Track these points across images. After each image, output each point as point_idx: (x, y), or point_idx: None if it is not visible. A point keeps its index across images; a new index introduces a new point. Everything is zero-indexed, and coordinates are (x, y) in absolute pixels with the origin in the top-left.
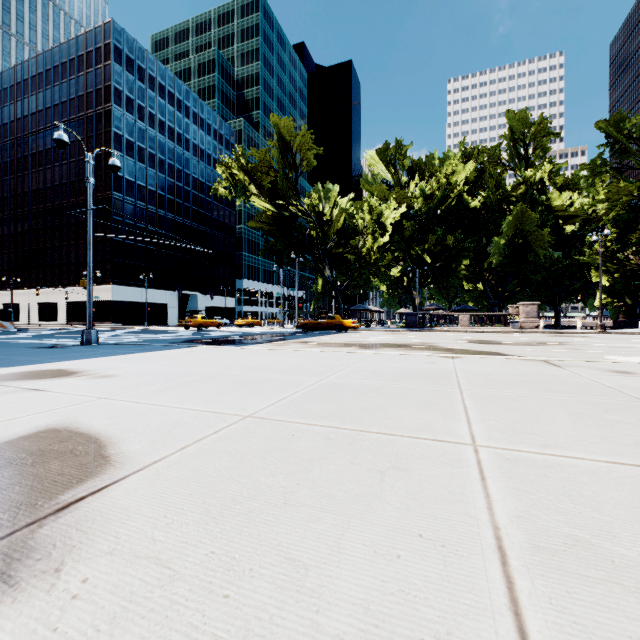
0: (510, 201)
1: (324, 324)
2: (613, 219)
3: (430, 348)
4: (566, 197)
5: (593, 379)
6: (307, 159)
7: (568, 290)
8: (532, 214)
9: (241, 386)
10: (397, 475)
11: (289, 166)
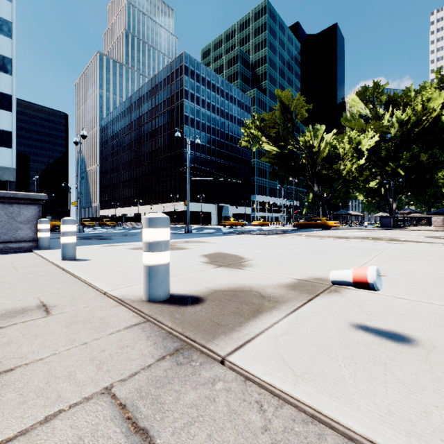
0: None
1: (313, 224)
2: None
3: (389, 240)
4: None
5: None
6: (300, 112)
7: None
8: None
9: (272, 247)
10: (330, 265)
11: (288, 119)
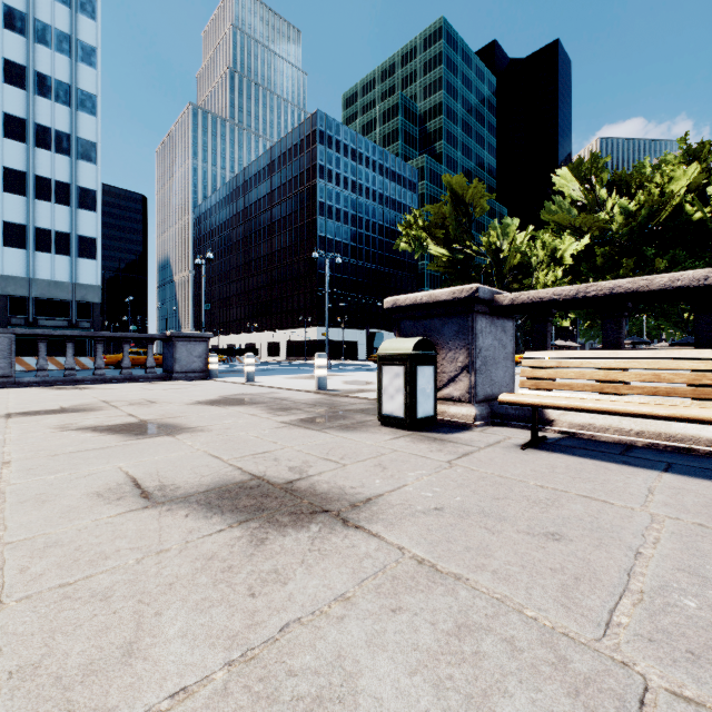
0: None
1: None
2: None
3: None
4: None
5: None
6: (480, 204)
7: None
8: None
9: None
10: None
11: (463, 213)
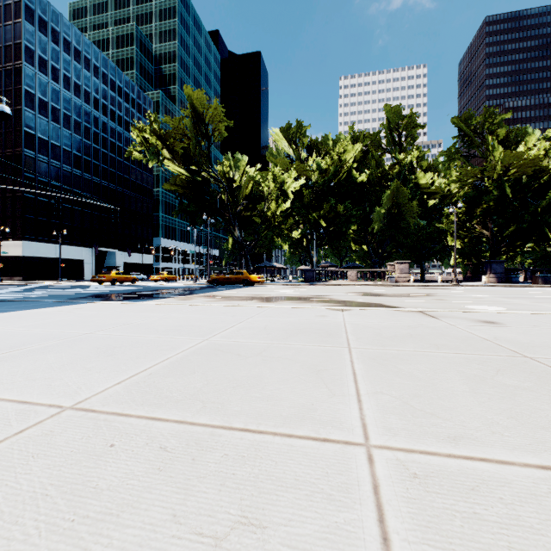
0: (388, 178)
1: (233, 279)
2: (463, 196)
3: (323, 300)
4: (429, 178)
5: (468, 331)
6: (218, 130)
7: (430, 252)
8: (405, 189)
9: (101, 353)
10: (242, 548)
11: (201, 135)
